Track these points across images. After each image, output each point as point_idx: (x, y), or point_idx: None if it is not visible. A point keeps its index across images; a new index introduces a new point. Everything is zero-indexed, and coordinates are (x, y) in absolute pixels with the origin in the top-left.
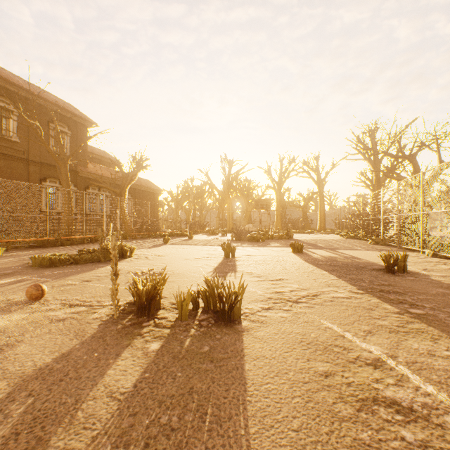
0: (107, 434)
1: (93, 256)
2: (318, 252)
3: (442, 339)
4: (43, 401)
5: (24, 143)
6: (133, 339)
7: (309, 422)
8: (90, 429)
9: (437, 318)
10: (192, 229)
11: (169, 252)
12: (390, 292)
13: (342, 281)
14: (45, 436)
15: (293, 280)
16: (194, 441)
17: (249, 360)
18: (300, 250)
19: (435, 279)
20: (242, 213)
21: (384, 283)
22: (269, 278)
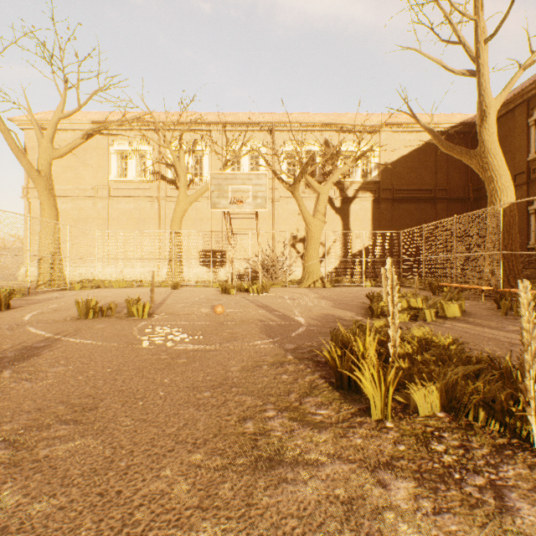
0: None
1: None
2: None
3: None
4: None
5: None
6: None
7: None
8: None
9: None
10: None
11: None
12: None
13: None
14: None
15: None
16: None
17: None
18: None
19: None
20: None
21: None
22: None
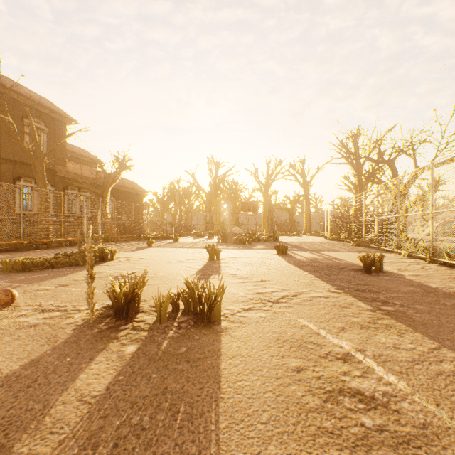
0: (75, 437)
1: (70, 259)
2: (302, 254)
3: (408, 333)
4: (8, 408)
5: None
6: (108, 343)
7: (277, 415)
8: (57, 433)
9: (405, 314)
10: (178, 232)
11: (153, 255)
12: (366, 291)
13: (322, 281)
14: (8, 443)
15: (275, 281)
16: (164, 439)
17: (225, 359)
18: (285, 252)
19: (408, 278)
20: (229, 215)
21: (361, 283)
22: (252, 279)
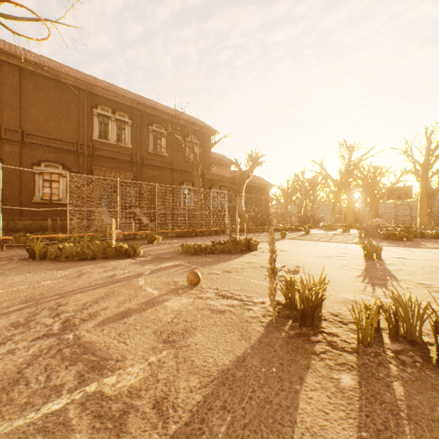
0: None
1: (224, 247)
2: None
3: None
4: (242, 424)
5: (170, 156)
6: (309, 359)
7: None
8: None
9: None
10: (305, 224)
11: (292, 248)
12: None
13: None
14: None
15: None
16: None
17: None
18: None
19: None
20: (364, 205)
21: None
22: None
